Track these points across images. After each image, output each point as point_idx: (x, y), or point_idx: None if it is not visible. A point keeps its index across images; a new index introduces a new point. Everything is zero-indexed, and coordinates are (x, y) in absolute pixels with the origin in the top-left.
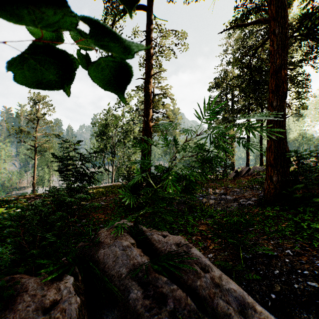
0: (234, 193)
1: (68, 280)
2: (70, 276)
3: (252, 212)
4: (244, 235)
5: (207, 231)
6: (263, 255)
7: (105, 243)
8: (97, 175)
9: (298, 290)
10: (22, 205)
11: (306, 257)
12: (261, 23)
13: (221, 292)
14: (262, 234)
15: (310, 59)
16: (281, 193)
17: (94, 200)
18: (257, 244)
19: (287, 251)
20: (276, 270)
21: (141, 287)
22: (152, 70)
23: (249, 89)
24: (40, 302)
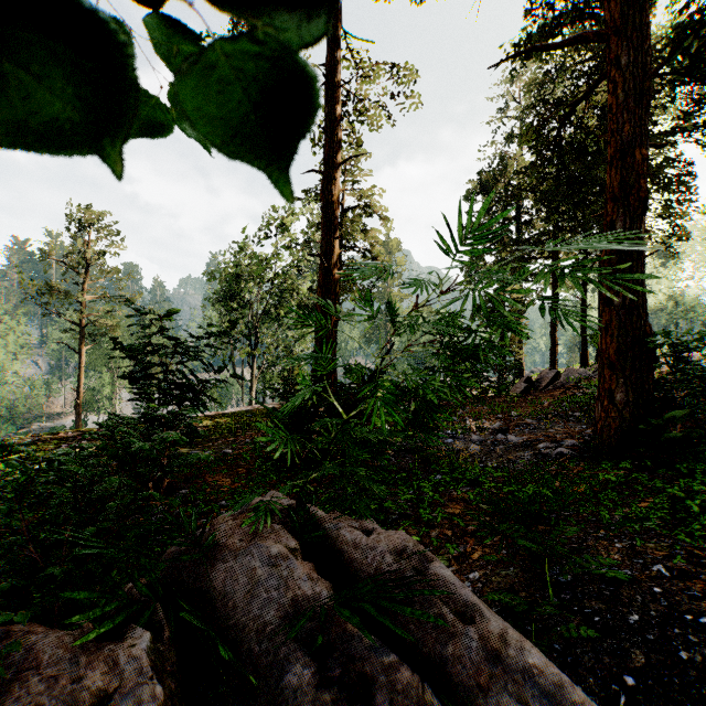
0: (524, 428)
1: (136, 641)
2: (142, 630)
3: (568, 472)
4: (552, 526)
5: (464, 516)
6: (600, 577)
7: (229, 549)
8: (218, 388)
9: (689, 667)
10: (47, 455)
11: (703, 584)
12: (589, 41)
13: (506, 674)
14: (594, 524)
15: (694, 126)
16: (635, 430)
17: (209, 444)
18: (583, 550)
19: (657, 569)
20: (633, 614)
21: (313, 658)
22: (339, 152)
23: (557, 197)
24: (67, 696)
